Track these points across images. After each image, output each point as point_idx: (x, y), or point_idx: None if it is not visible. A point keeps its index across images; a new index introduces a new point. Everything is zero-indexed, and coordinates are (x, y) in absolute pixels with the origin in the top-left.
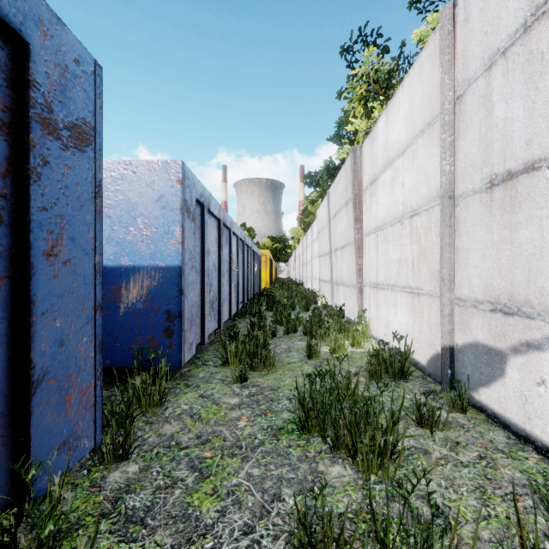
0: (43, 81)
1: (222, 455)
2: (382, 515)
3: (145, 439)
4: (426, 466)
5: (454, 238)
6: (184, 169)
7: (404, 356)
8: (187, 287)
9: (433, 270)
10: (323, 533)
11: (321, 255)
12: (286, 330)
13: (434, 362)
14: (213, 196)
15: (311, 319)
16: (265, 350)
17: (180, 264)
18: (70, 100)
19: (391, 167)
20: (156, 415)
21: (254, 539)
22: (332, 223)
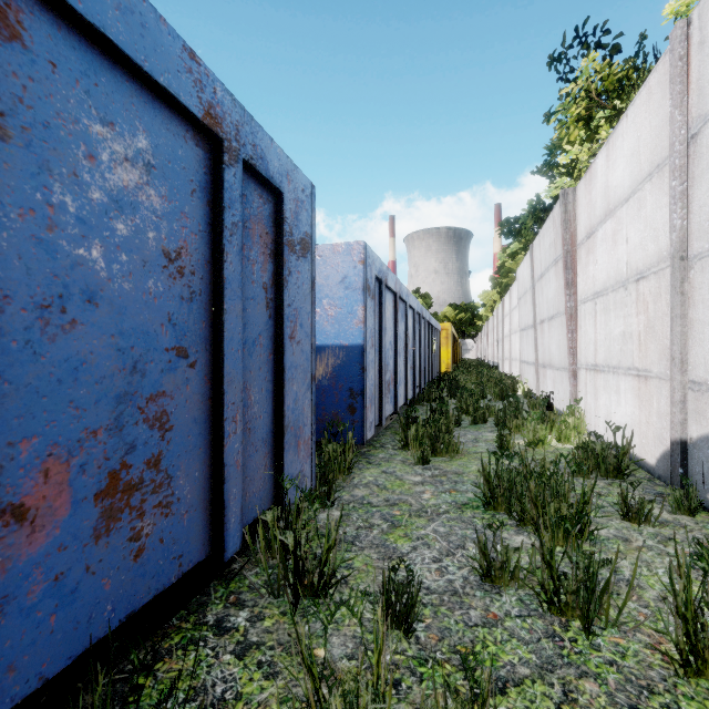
0: (289, 215)
1: (410, 515)
2: (561, 572)
3: (341, 497)
4: (622, 549)
5: (687, 307)
6: (365, 249)
7: (621, 451)
8: (368, 366)
9: (663, 347)
10: (501, 563)
11: (522, 328)
12: (472, 420)
13: (664, 461)
14: (389, 269)
15: (505, 407)
16: (448, 434)
17: (362, 343)
18: (300, 222)
19: (612, 217)
20: (346, 482)
21: (442, 566)
22: (536, 287)
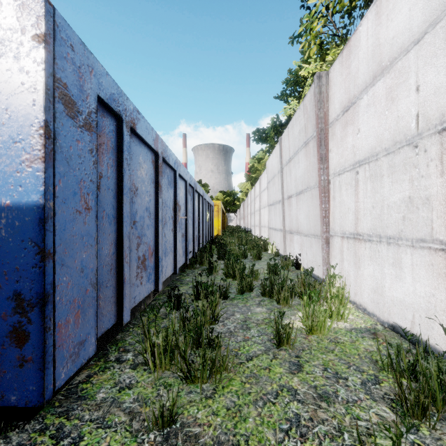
0: None
1: None
2: None
3: None
4: None
5: None
6: (52, 17)
7: None
8: (66, 245)
9: None
10: None
11: (270, 204)
12: (239, 289)
13: None
14: (142, 115)
15: (271, 277)
16: (211, 349)
17: (40, 200)
18: None
19: (388, 74)
20: None
21: None
22: (285, 170)
